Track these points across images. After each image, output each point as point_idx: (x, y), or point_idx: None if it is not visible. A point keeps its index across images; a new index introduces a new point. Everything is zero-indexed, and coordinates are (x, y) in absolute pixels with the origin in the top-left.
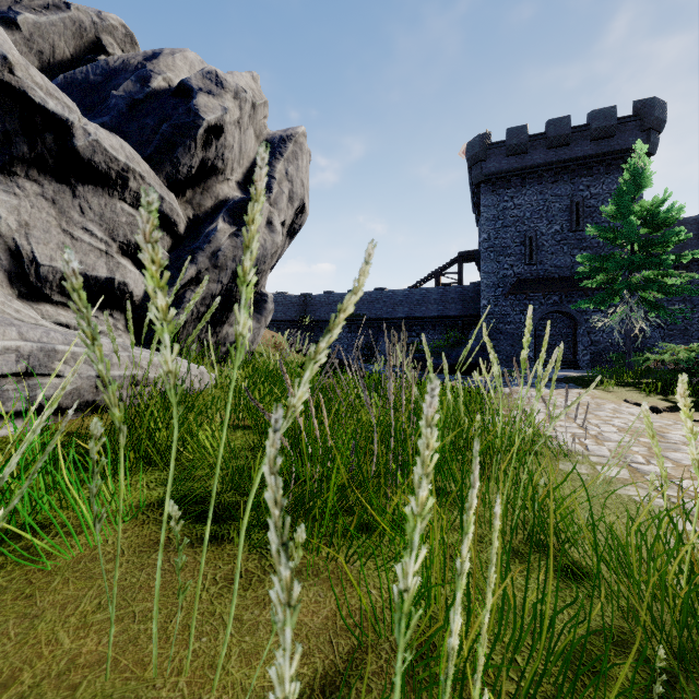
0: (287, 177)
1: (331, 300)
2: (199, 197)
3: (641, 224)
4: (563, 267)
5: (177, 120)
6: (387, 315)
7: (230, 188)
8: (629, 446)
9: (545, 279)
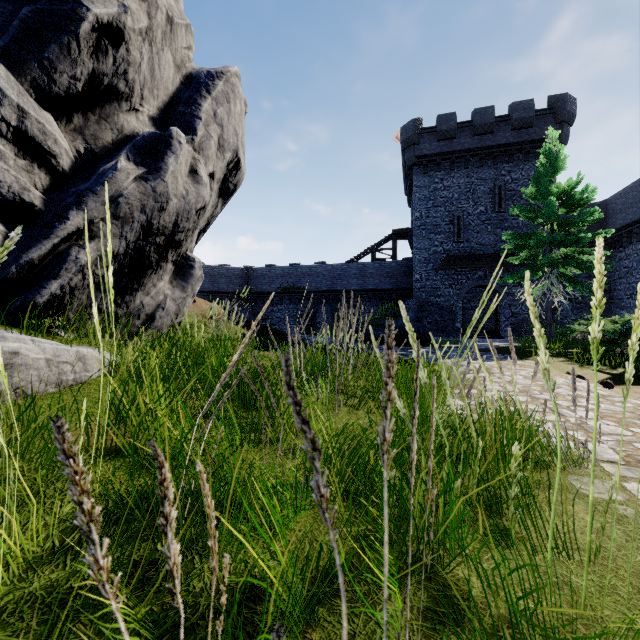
0: (216, 120)
1: (273, 273)
2: (94, 126)
3: (561, 205)
4: (487, 244)
5: (47, 4)
6: (326, 287)
7: (140, 122)
8: (631, 441)
9: (471, 255)
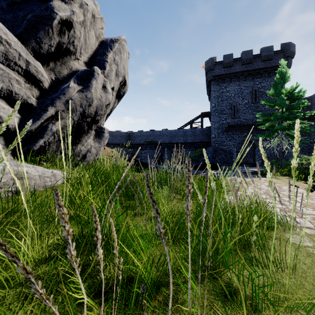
0: (115, 62)
1: (141, 134)
2: (59, 67)
3: (287, 99)
4: (249, 119)
5: (38, 13)
6: (168, 141)
7: (80, 64)
8: None
9: (241, 125)
